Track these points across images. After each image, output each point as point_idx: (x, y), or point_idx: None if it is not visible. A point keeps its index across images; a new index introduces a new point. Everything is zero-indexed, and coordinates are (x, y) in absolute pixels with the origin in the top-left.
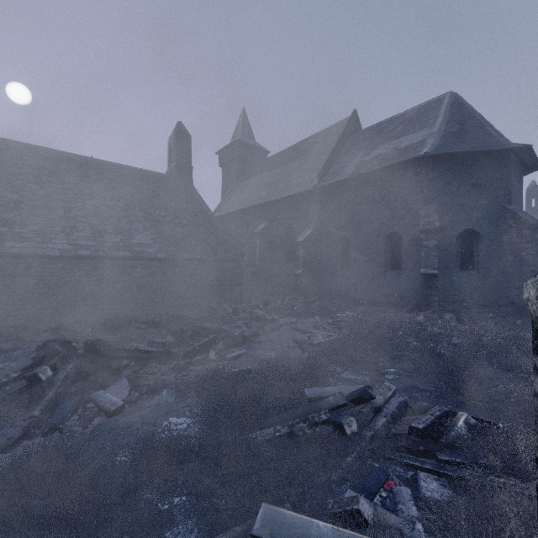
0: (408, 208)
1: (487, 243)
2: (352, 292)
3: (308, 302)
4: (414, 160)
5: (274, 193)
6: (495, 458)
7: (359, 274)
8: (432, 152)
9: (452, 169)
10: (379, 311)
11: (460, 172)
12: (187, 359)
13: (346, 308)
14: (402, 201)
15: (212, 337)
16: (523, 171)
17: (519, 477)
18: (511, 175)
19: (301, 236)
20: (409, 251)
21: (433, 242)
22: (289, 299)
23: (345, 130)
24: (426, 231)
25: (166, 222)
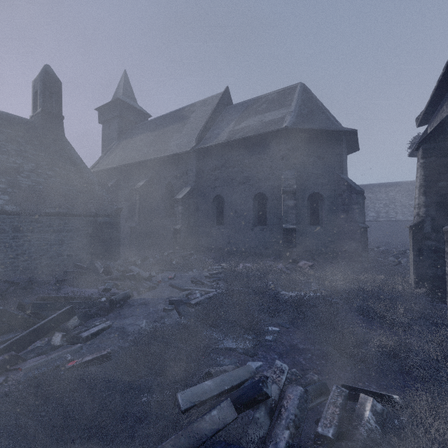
0: (272, 172)
1: (328, 204)
2: (226, 244)
3: (186, 255)
4: (276, 132)
5: (154, 152)
6: None
7: (232, 229)
8: (291, 126)
9: (304, 143)
10: (249, 261)
11: (310, 146)
12: (11, 353)
13: (221, 259)
14: (267, 166)
15: (62, 311)
16: (347, 151)
17: None
18: (343, 152)
19: (180, 193)
20: (273, 209)
21: (292, 202)
22: (168, 253)
23: (219, 102)
24: (287, 192)
25: (23, 170)
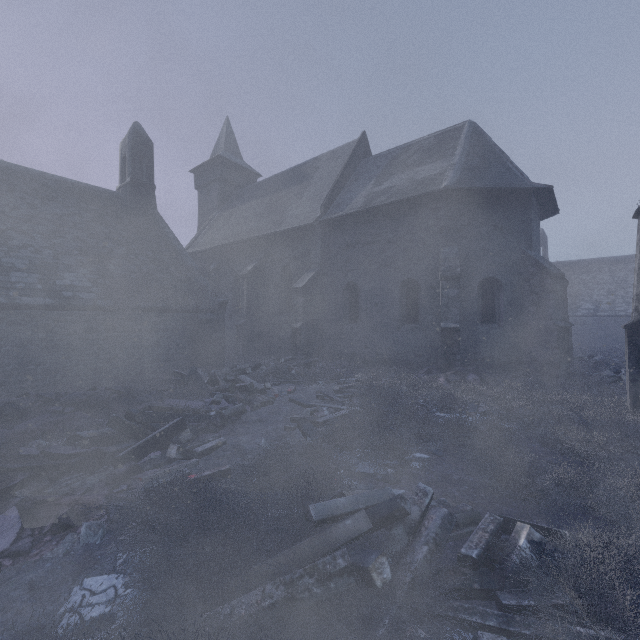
0: (426, 250)
1: (509, 293)
2: (362, 349)
3: (309, 363)
4: (432, 194)
5: (266, 226)
6: (577, 597)
7: (370, 328)
8: (453, 186)
9: (473, 207)
10: (394, 373)
11: (481, 212)
12: (130, 462)
13: (355, 369)
14: (419, 242)
15: (174, 423)
16: (541, 216)
17: (614, 628)
18: (532, 218)
19: (300, 281)
20: (427, 301)
21: (454, 291)
22: (285, 360)
23: (352, 155)
24: (447, 278)
25: (113, 257)
